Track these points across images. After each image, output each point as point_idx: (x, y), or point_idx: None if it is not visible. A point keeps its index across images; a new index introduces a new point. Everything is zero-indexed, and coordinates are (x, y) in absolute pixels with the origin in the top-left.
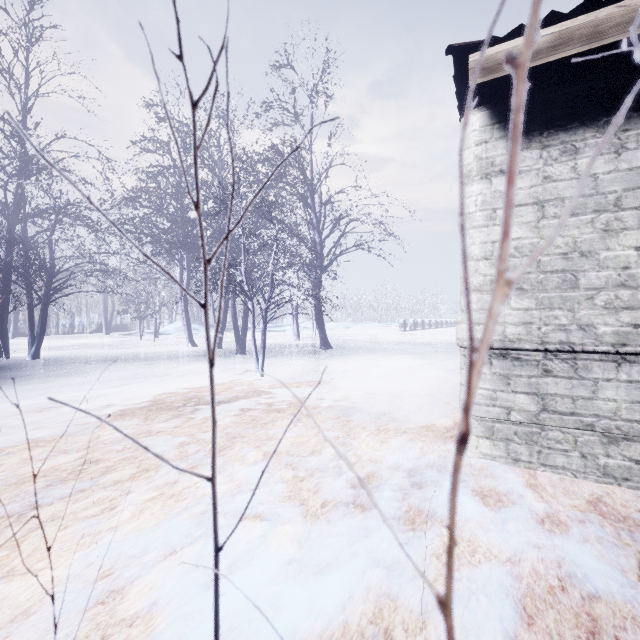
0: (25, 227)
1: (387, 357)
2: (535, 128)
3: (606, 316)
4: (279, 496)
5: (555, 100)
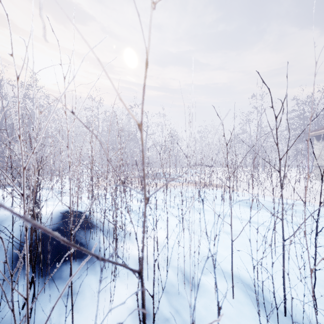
0: (261, 142)
1: None
2: (318, 140)
3: (323, 162)
4: None
5: (320, 137)
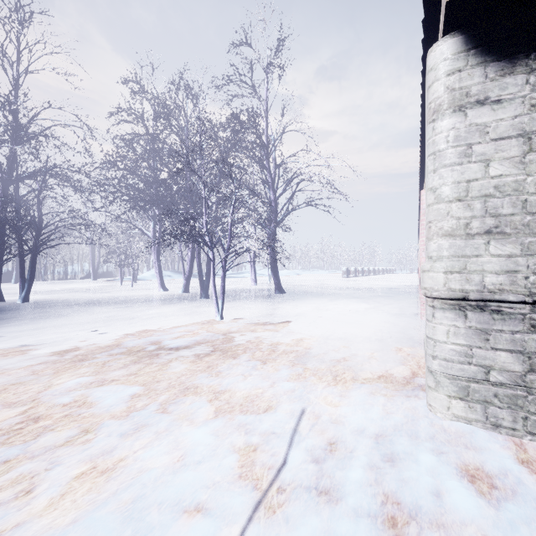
0: (17, 187)
1: (334, 301)
2: (520, 50)
3: None
4: (228, 475)
5: None
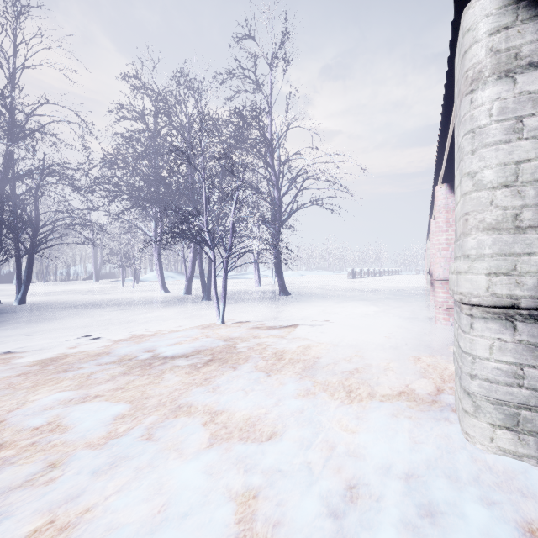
0: (14, 185)
1: (341, 303)
2: None
3: None
4: (220, 536)
5: None
